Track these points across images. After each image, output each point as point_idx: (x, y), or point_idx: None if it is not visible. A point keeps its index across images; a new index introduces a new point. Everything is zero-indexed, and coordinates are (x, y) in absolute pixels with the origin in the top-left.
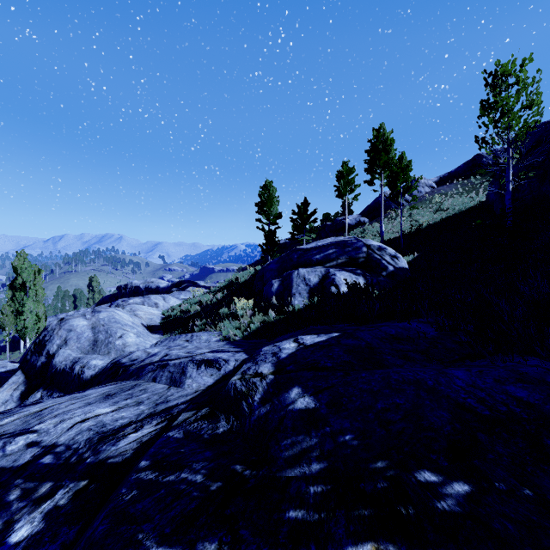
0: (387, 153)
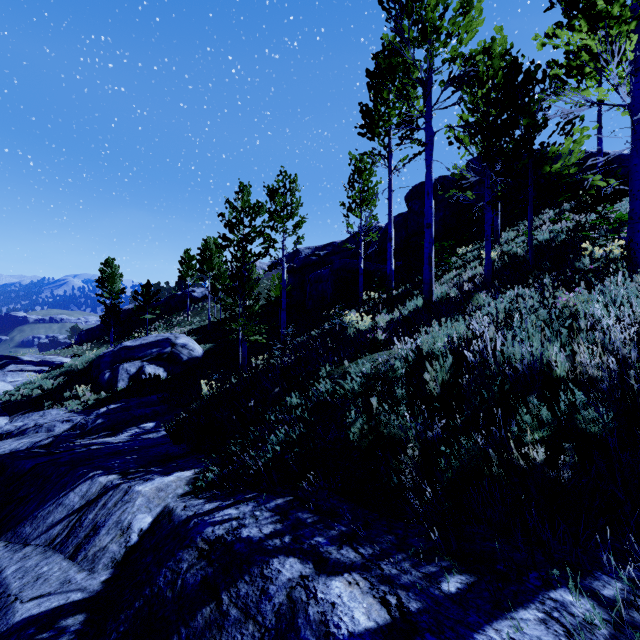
0: (212, 260)
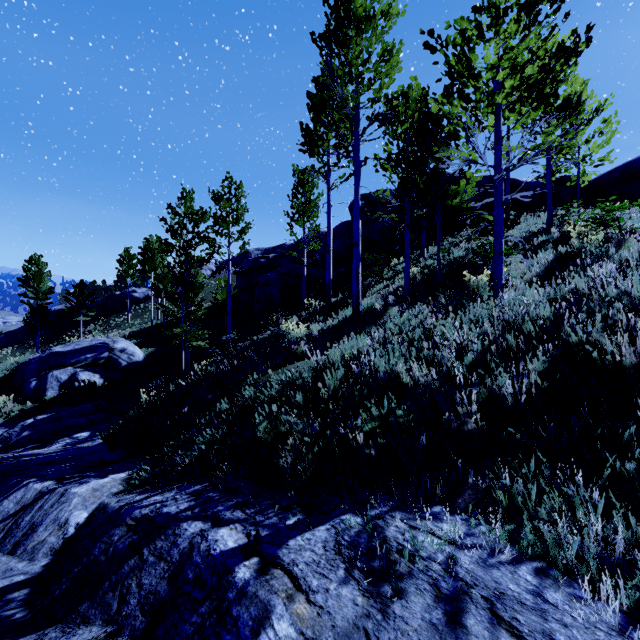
0: (155, 260)
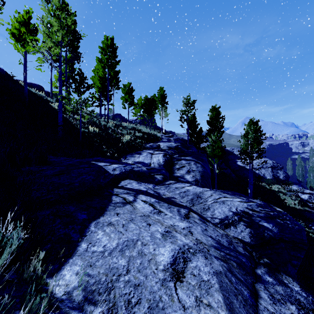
0: None
